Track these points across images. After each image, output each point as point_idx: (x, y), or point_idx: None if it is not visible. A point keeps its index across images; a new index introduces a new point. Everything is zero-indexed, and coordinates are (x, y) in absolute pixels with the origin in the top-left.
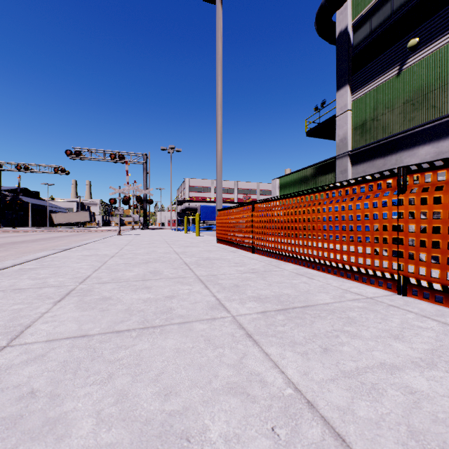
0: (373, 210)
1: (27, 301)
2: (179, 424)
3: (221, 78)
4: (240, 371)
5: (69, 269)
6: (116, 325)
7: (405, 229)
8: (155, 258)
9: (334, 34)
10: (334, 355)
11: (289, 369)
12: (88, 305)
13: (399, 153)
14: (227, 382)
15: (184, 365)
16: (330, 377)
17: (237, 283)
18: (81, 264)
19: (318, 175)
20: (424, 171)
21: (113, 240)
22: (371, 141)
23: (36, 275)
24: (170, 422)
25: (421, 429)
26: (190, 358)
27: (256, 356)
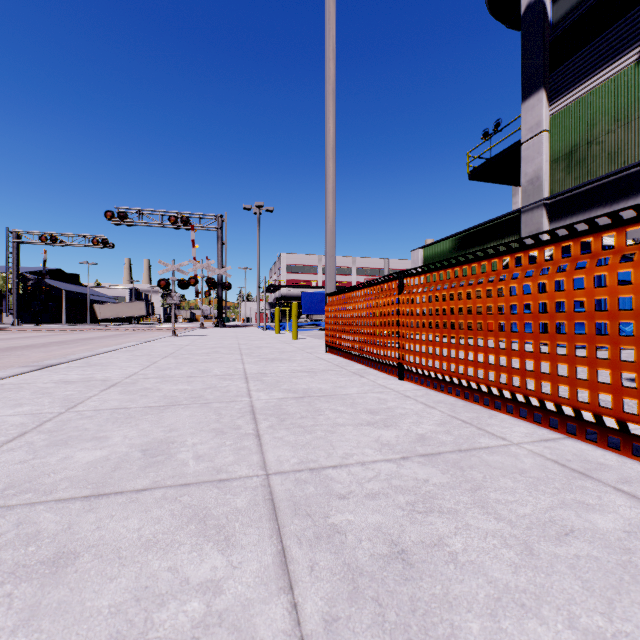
0: None
1: None
2: None
3: (333, 66)
4: None
5: None
6: None
7: None
8: (194, 392)
9: (516, 11)
10: None
11: None
12: None
13: None
14: None
15: None
16: None
17: (398, 534)
18: (17, 409)
19: (490, 241)
20: None
21: (155, 345)
22: (586, 179)
23: None
24: None
25: None
26: None
27: None
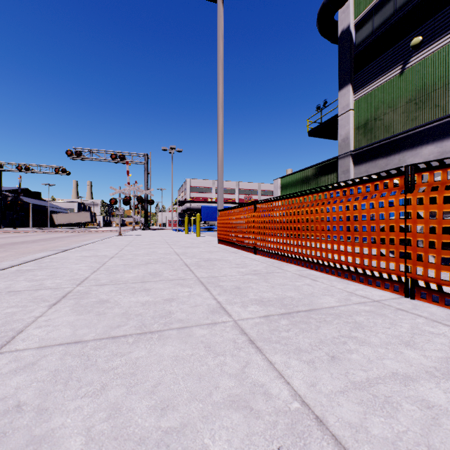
0: (379, 210)
1: (22, 304)
2: (176, 444)
3: (222, 77)
4: (242, 382)
5: (67, 271)
6: (112, 330)
7: (413, 230)
8: (155, 259)
9: (336, 33)
10: (343, 364)
11: (295, 379)
12: (84, 308)
13: (402, 153)
14: (229, 395)
15: (182, 375)
16: (339, 389)
17: (239, 285)
18: (79, 265)
19: (320, 175)
20: (433, 169)
21: (113, 240)
22: (373, 141)
23: (33, 276)
24: (166, 441)
25: (443, 449)
26: (189, 367)
27: (259, 364)
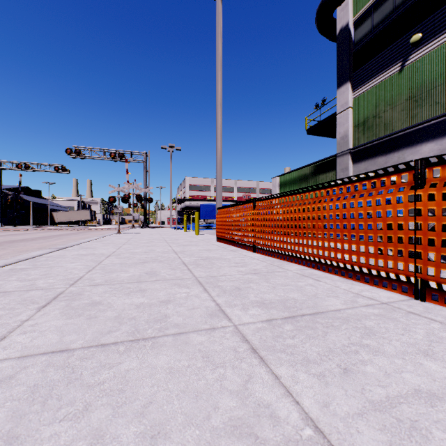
0: (386, 207)
1: (9, 306)
2: None
3: (221, 74)
4: (245, 401)
5: (61, 270)
6: (103, 336)
7: (424, 228)
8: (152, 258)
9: (335, 31)
10: (357, 378)
11: (305, 398)
12: (75, 311)
13: (401, 151)
14: (230, 418)
15: (177, 392)
16: (356, 411)
17: (238, 286)
18: (75, 264)
19: (319, 173)
20: None
21: (112, 238)
22: (373, 138)
23: (26, 276)
24: None
25: None
26: (185, 382)
27: (263, 378)
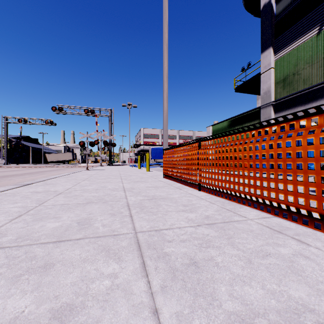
0: None
1: None
2: None
3: (167, 36)
4: None
5: None
6: None
7: None
8: (99, 196)
9: (258, 8)
10: None
11: None
12: None
13: (319, 101)
14: None
15: None
16: None
17: (194, 256)
18: (15, 204)
19: (245, 122)
20: None
21: (78, 174)
22: (292, 92)
23: None
24: None
25: None
26: None
27: None
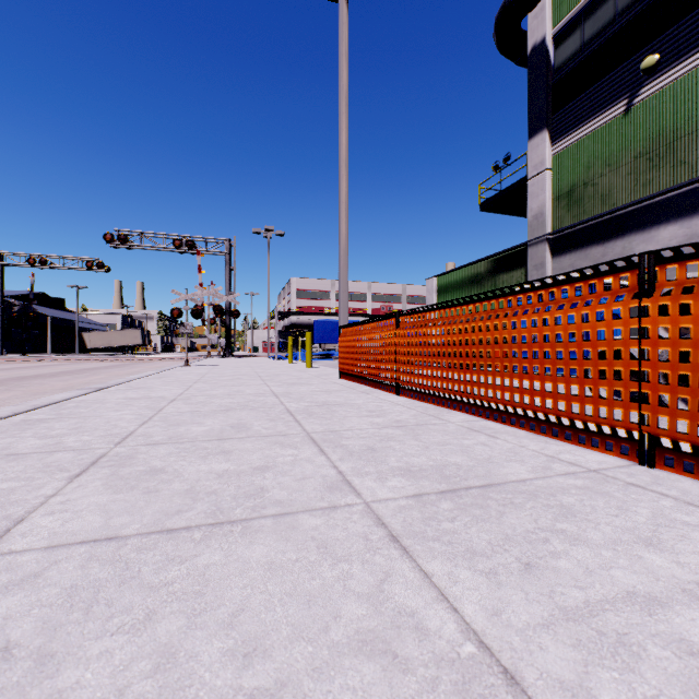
0: (597, 325)
1: (26, 475)
2: None
3: (346, 119)
4: (379, 607)
5: (101, 421)
6: (169, 518)
7: (653, 357)
8: (240, 403)
9: (524, 50)
10: (545, 576)
11: (466, 603)
12: (125, 483)
13: (628, 237)
14: (357, 630)
15: (280, 596)
16: (540, 621)
17: (372, 445)
18: (121, 412)
19: (499, 272)
20: (686, 259)
21: (176, 374)
22: (583, 218)
23: (47, 431)
24: None
25: None
26: (292, 582)
27: (407, 577)
